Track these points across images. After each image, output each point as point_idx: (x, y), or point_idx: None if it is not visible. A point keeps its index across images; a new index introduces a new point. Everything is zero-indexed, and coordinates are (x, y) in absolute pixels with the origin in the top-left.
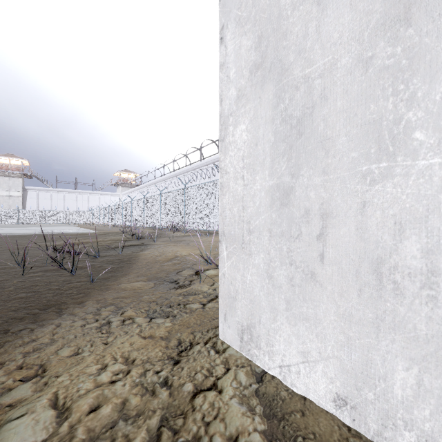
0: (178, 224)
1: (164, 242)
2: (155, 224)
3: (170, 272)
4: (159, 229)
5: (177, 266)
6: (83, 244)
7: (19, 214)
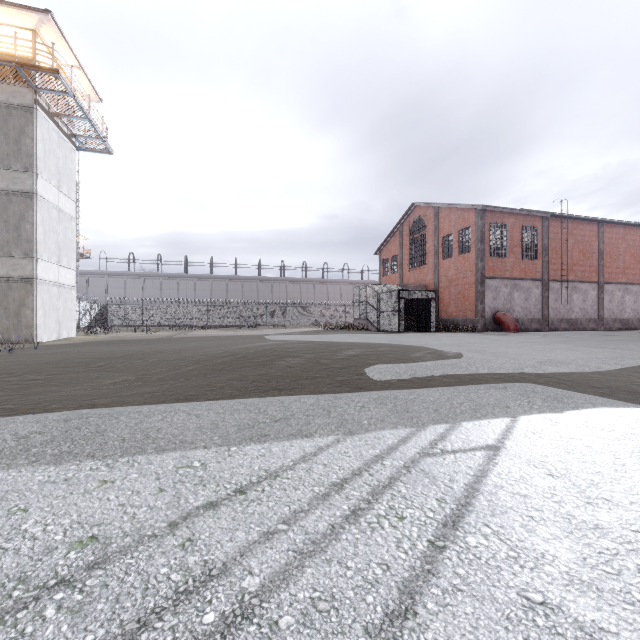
0: None
1: None
2: None
3: None
4: None
5: None
6: None
7: None
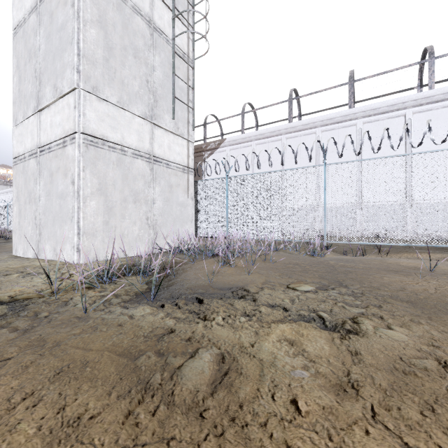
0: None
1: None
2: None
3: None
4: None
5: None
6: None
7: None
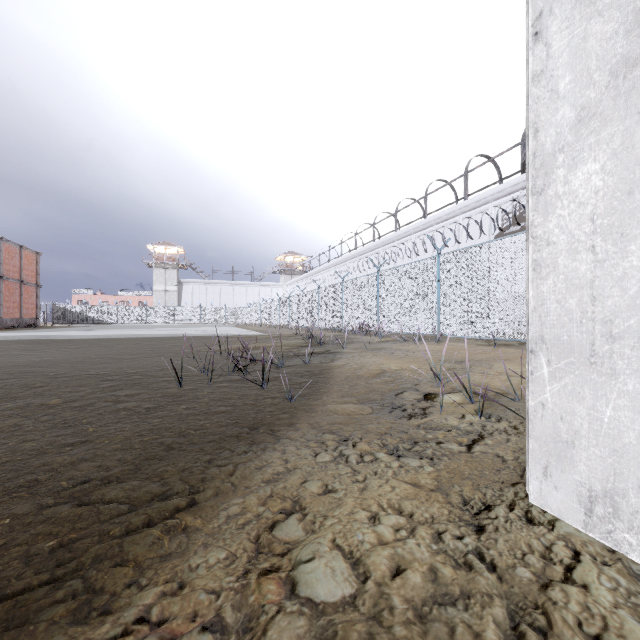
0: (368, 325)
1: (355, 349)
2: (333, 324)
3: (384, 393)
4: (339, 332)
5: (391, 386)
6: (255, 349)
7: (175, 312)
